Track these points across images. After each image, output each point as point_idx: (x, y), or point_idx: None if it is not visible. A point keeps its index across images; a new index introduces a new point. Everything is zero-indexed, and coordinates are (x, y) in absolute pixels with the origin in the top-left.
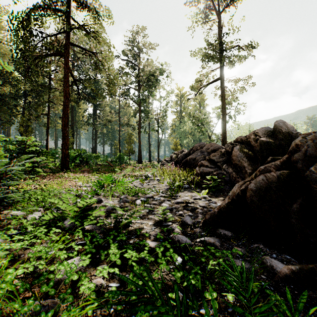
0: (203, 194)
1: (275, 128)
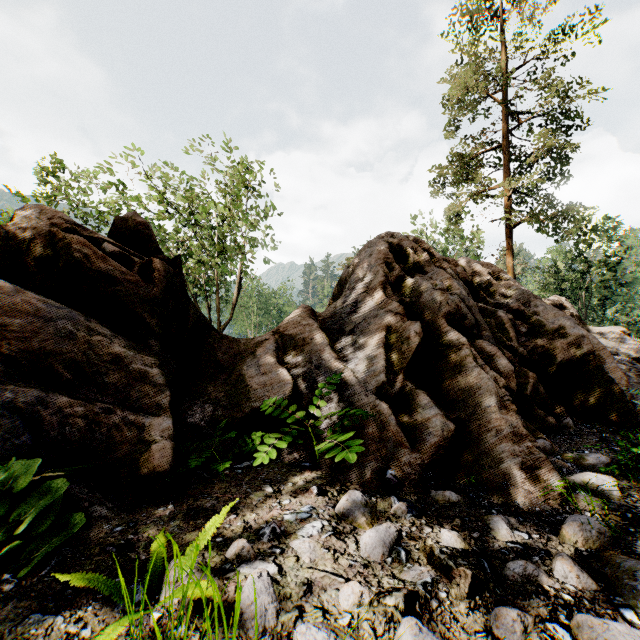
0: (187, 563)
1: (140, 234)
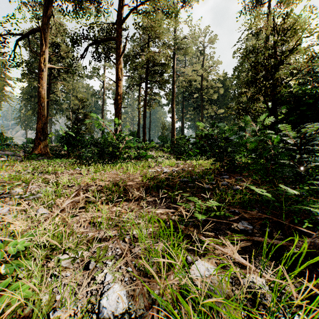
0: None
1: None
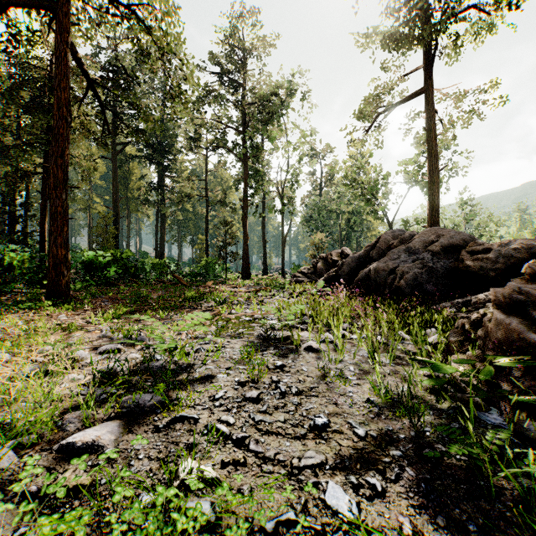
0: None
1: None
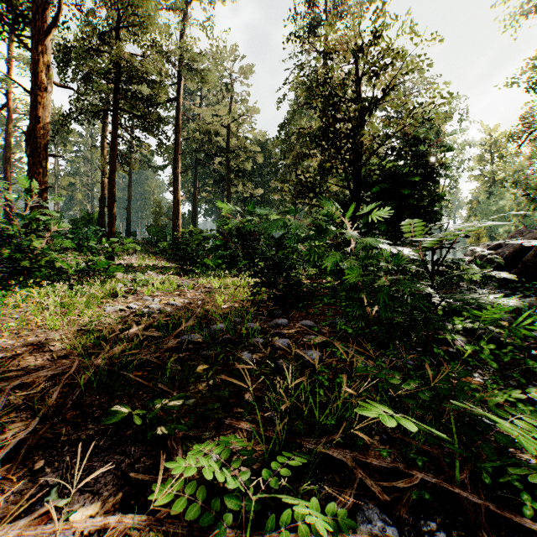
0: None
1: None
